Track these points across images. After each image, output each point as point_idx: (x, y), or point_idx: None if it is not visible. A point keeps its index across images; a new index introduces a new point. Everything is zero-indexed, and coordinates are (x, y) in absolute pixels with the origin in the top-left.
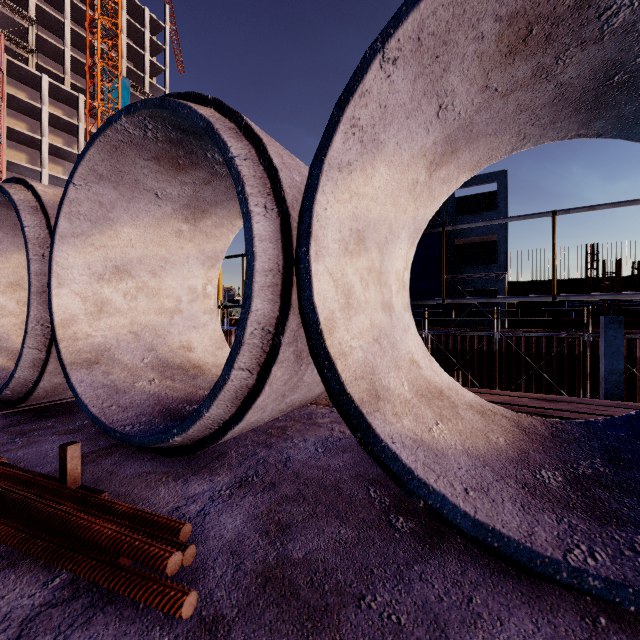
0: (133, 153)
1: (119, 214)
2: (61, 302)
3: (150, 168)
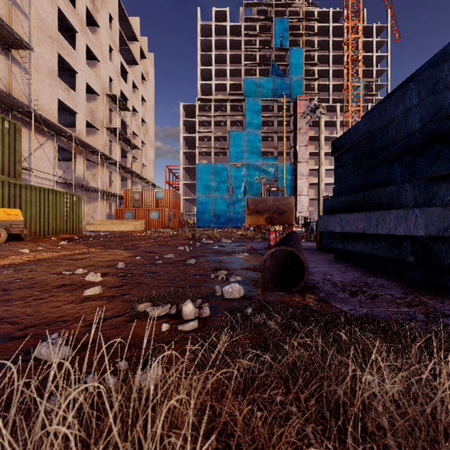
0: None
1: None
2: None
3: None
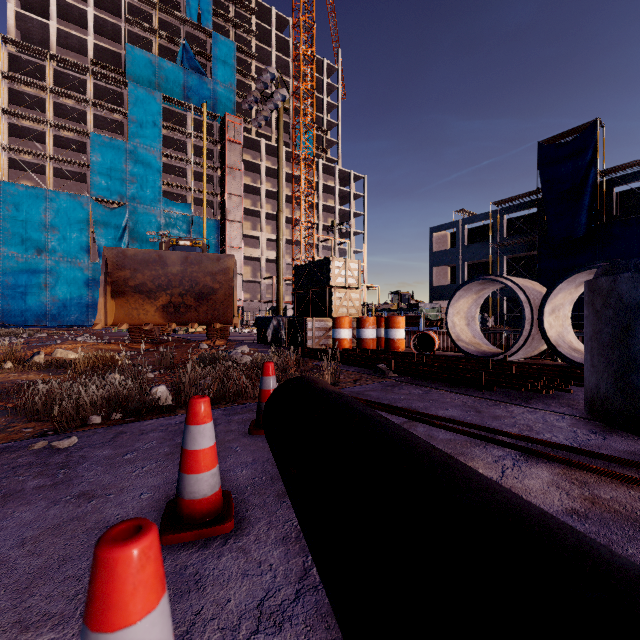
0: (584, 273)
1: (561, 291)
2: (545, 324)
3: (583, 275)
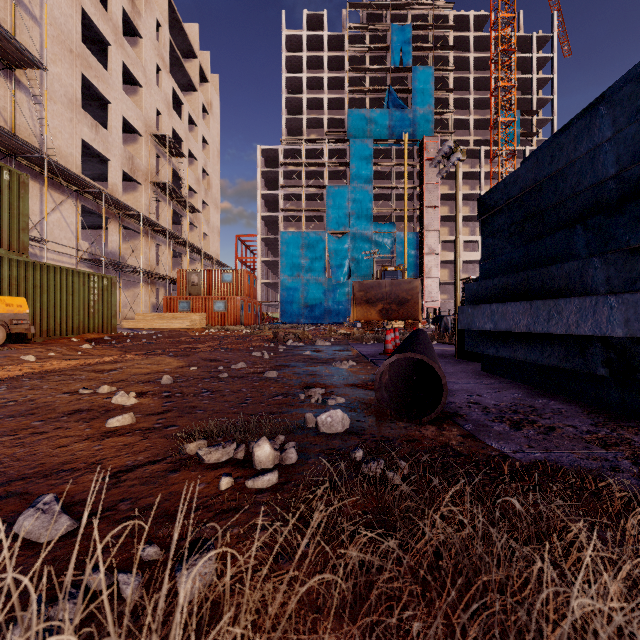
0: None
1: None
2: None
3: None
